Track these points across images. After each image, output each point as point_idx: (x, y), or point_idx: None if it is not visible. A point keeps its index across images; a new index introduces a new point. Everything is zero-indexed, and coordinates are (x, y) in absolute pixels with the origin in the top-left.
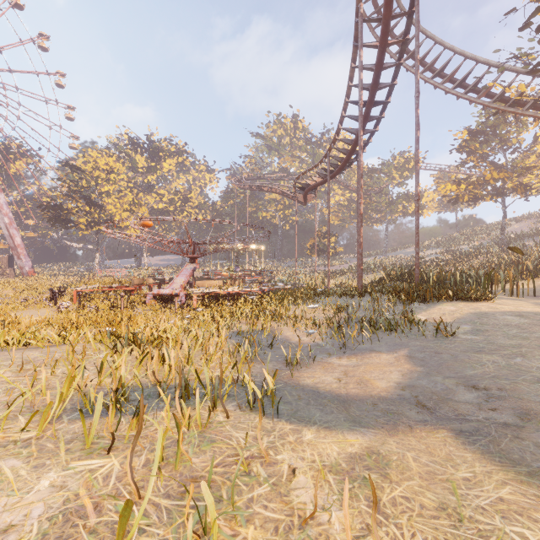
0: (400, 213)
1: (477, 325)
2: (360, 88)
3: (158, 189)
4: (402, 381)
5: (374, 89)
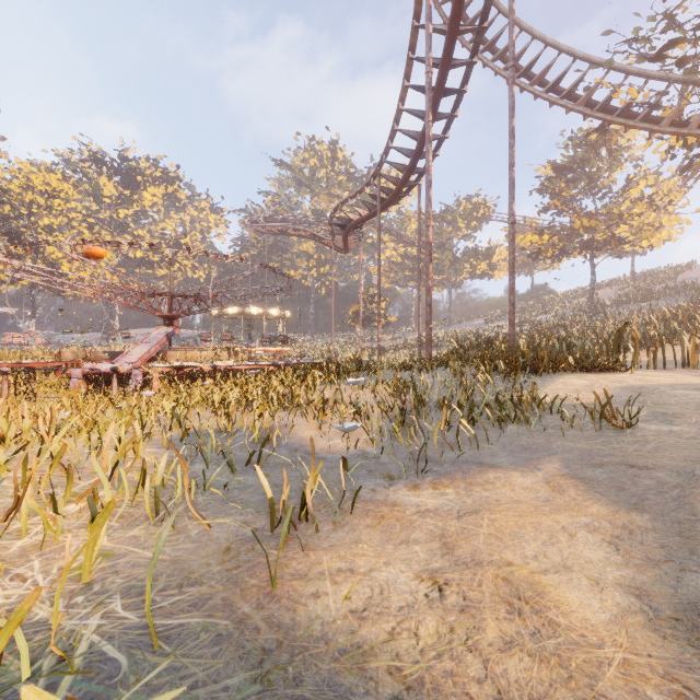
0: (467, 274)
1: (653, 405)
2: (429, 47)
3: (134, 228)
4: (643, 578)
5: (445, 64)
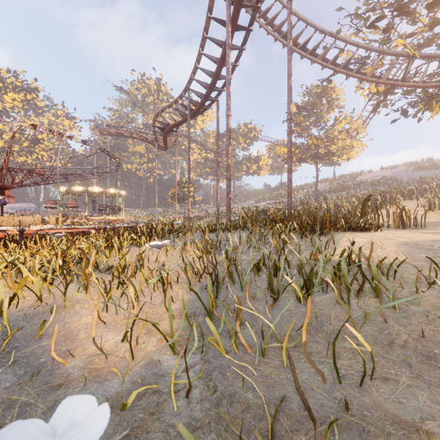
0: (244, 172)
1: None
2: None
3: None
4: None
5: (239, 1)
